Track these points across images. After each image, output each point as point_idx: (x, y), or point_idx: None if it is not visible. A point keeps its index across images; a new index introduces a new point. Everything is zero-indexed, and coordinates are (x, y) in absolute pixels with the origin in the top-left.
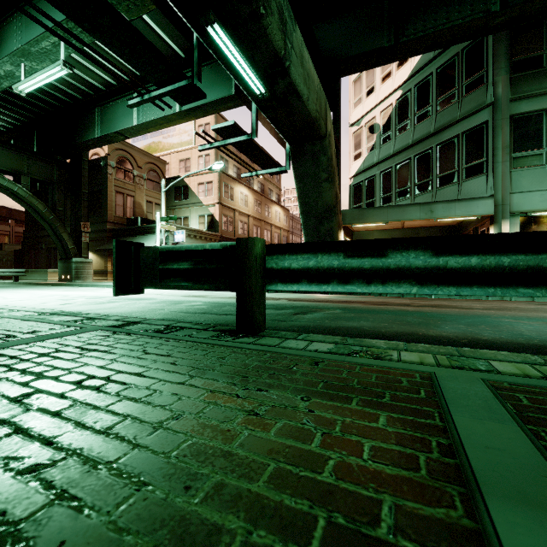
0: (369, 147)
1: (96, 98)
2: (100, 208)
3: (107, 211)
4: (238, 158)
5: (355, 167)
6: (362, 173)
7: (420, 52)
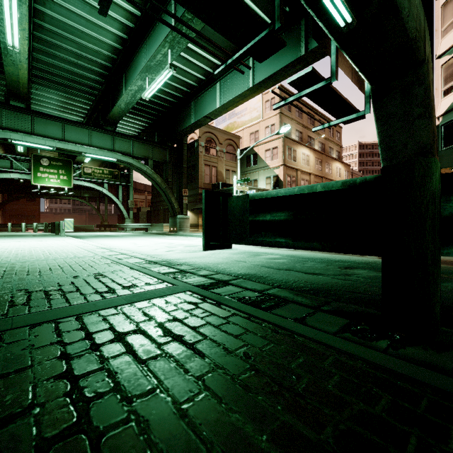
0: None
1: (191, 94)
2: (194, 178)
3: (199, 180)
4: (299, 123)
5: (446, 104)
6: None
7: None
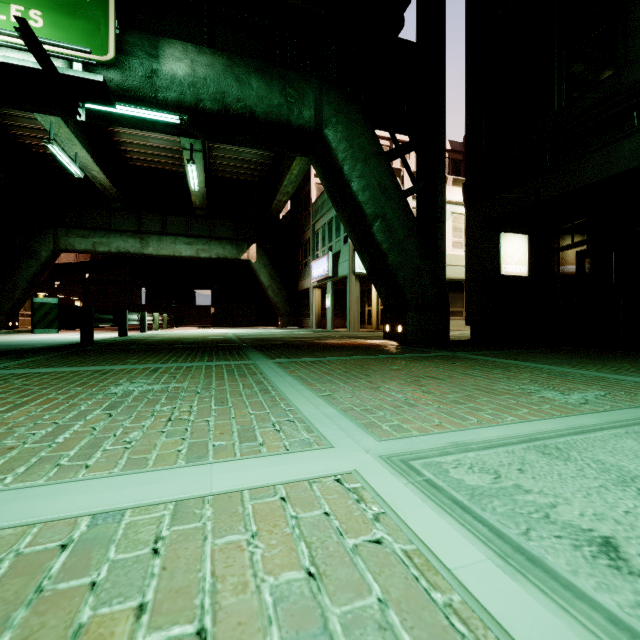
0: None
1: None
2: None
3: None
4: None
5: None
6: None
7: None
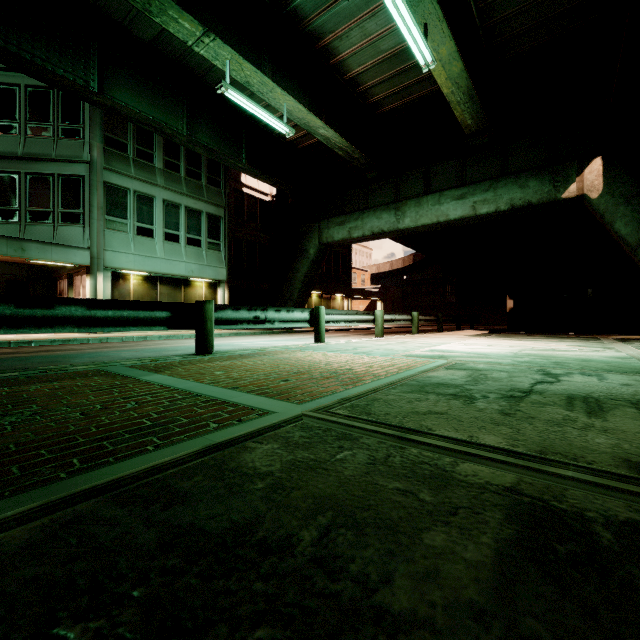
0: None
1: None
2: None
3: None
4: None
5: None
6: None
7: (13, 67)
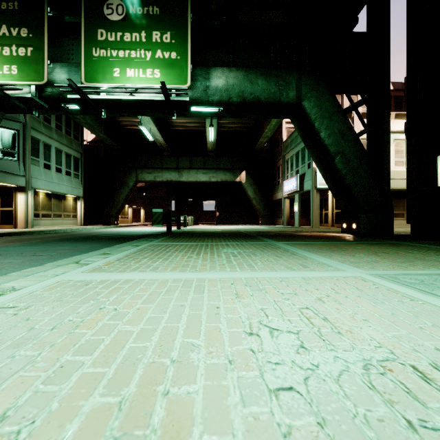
0: None
1: None
2: None
3: None
4: None
5: None
6: None
7: None
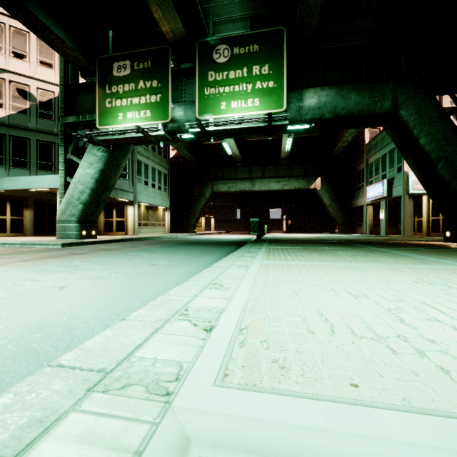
0: (19, 108)
1: None
2: None
3: None
4: None
5: None
6: (5, 127)
7: None
